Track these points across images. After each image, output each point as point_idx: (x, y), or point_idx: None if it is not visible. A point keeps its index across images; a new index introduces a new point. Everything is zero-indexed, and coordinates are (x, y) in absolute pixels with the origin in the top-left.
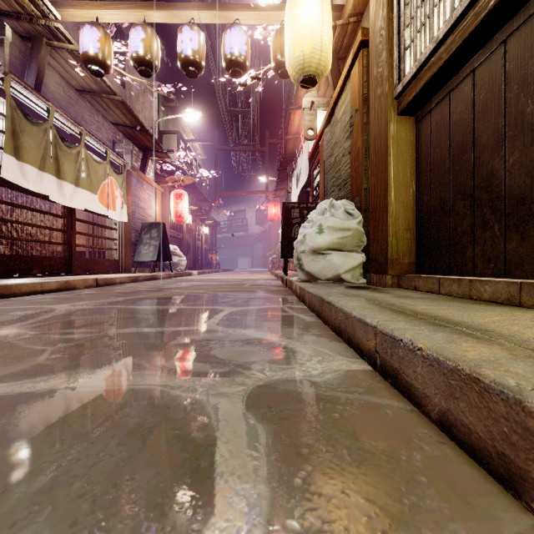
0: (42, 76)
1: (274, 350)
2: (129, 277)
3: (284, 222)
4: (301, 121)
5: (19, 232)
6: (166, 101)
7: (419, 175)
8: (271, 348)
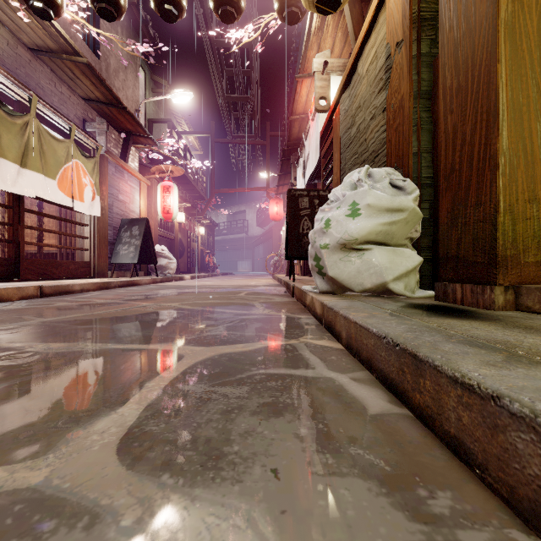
0: None
1: None
2: (96, 283)
3: (290, 214)
4: (309, 96)
5: None
6: (157, 87)
7: None
8: None
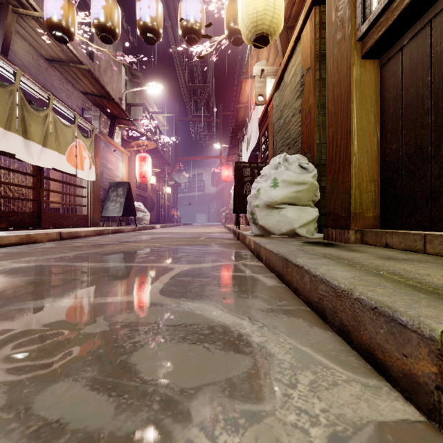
0: (9, 41)
1: (231, 349)
2: (95, 230)
3: (237, 180)
4: (251, 90)
5: (0, 190)
6: (133, 78)
7: (385, 122)
8: (227, 344)
